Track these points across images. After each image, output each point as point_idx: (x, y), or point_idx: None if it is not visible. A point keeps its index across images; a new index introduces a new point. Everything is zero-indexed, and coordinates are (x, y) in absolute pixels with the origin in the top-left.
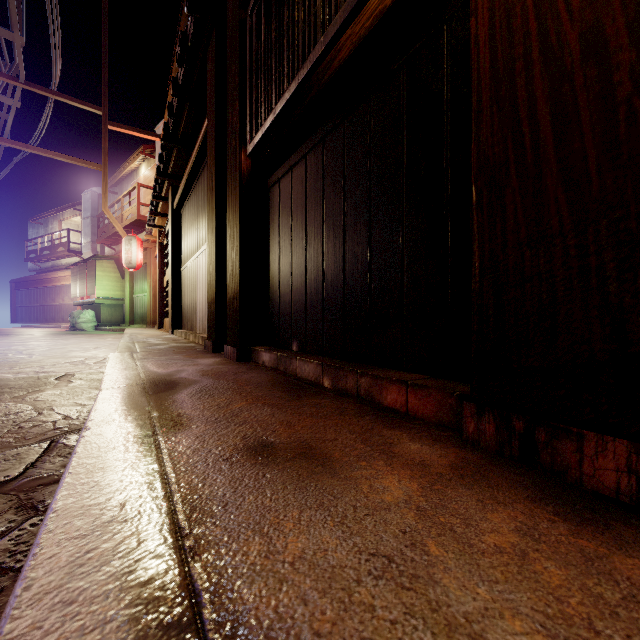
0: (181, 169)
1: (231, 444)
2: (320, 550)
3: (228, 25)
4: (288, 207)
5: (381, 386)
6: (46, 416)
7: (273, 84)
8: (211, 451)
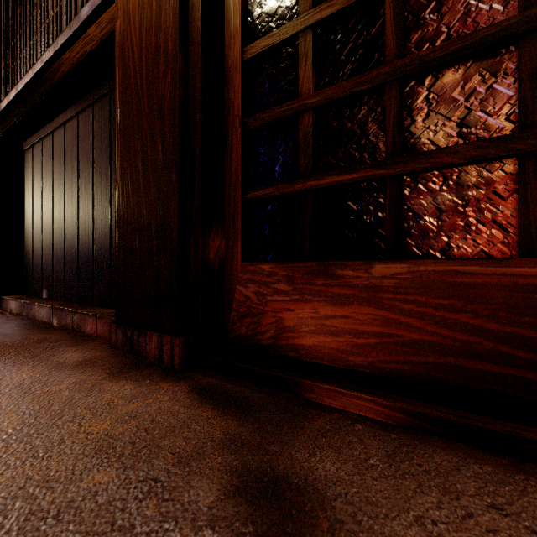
0: None
1: None
2: None
3: None
4: (39, 172)
5: (85, 320)
6: None
7: (18, 62)
8: None
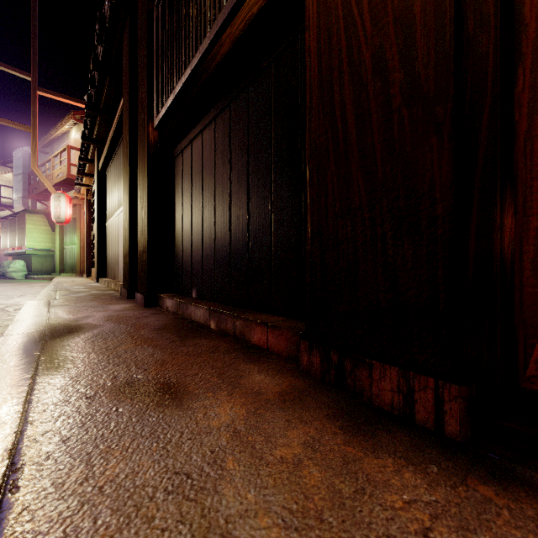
0: (105, 135)
1: (101, 383)
2: (133, 473)
3: (139, 12)
4: (189, 174)
5: (250, 327)
6: None
7: (174, 68)
8: (79, 390)
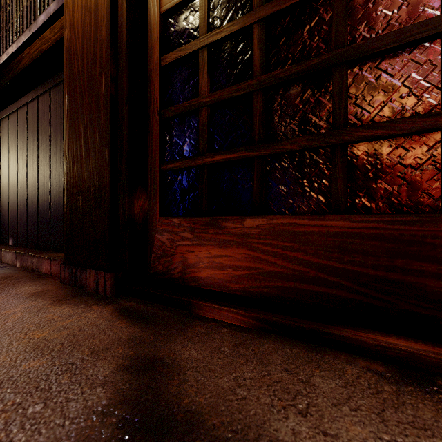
0: None
1: None
2: None
3: None
4: (6, 142)
5: (42, 262)
6: None
7: None
8: None
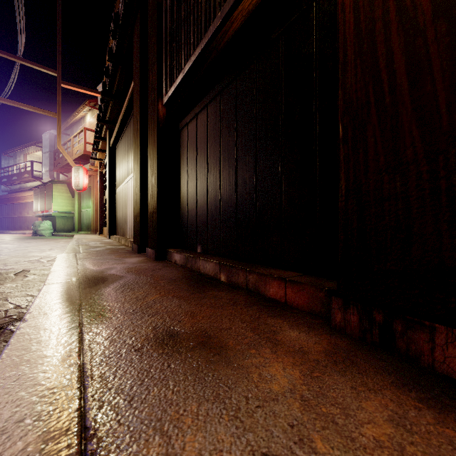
0: (115, 117)
1: (143, 334)
2: (216, 451)
3: (149, 7)
4: (194, 144)
5: (265, 281)
6: (0, 306)
7: (182, 51)
8: (125, 342)
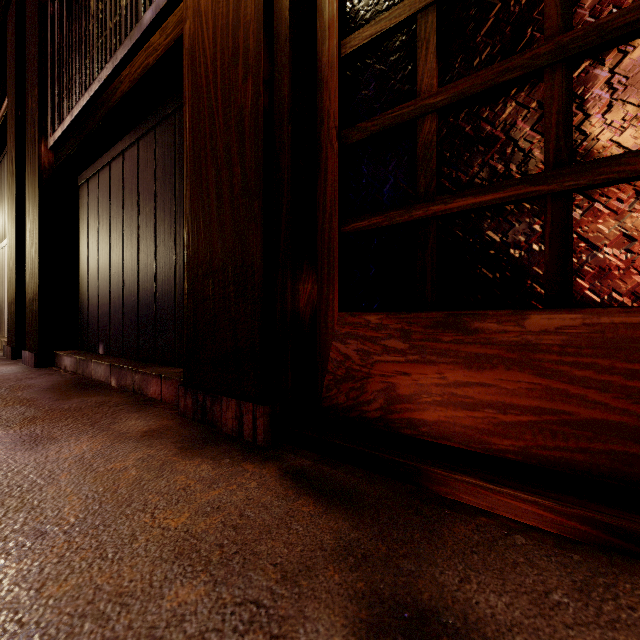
0: None
1: None
2: None
3: None
4: (95, 210)
5: (147, 380)
6: None
7: (73, 84)
8: None
